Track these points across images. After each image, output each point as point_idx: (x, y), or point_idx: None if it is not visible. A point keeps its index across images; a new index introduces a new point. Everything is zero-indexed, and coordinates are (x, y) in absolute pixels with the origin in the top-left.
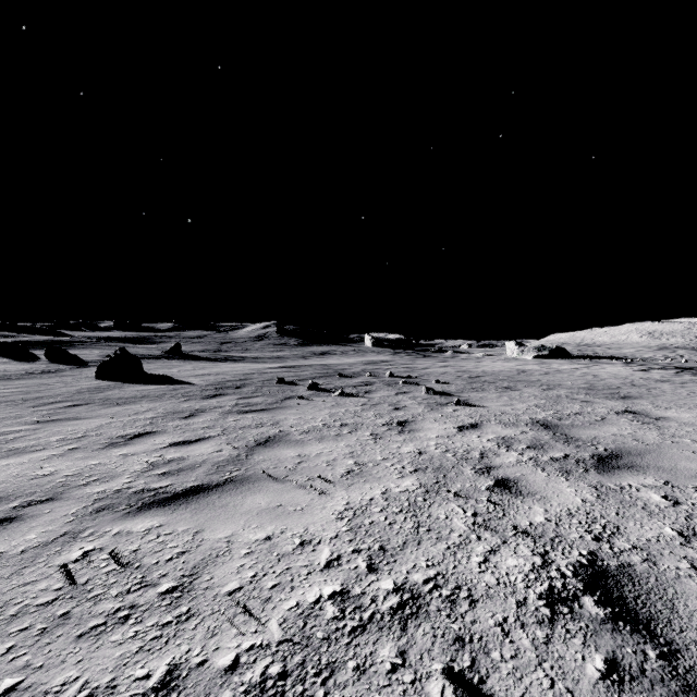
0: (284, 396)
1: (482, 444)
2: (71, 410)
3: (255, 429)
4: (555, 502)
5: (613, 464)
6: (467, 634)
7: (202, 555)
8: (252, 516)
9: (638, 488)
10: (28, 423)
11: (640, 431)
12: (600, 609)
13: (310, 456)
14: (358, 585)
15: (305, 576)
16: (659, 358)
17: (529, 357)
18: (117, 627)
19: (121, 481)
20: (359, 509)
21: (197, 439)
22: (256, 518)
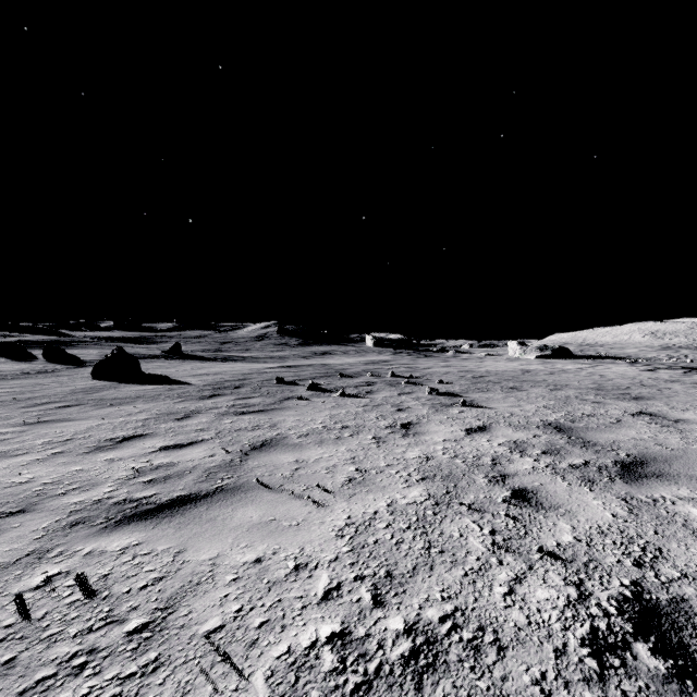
0: (283, 397)
1: (494, 449)
2: (62, 410)
3: (251, 432)
4: (583, 517)
5: (640, 472)
6: (498, 696)
7: (181, 582)
8: (241, 533)
9: (673, 501)
10: (16, 424)
11: (661, 435)
12: (659, 661)
13: (309, 462)
14: (362, 624)
15: (299, 611)
16: (663, 358)
17: (532, 357)
18: (68, 681)
19: (102, 490)
20: (362, 524)
21: (189, 442)
22: (246, 535)
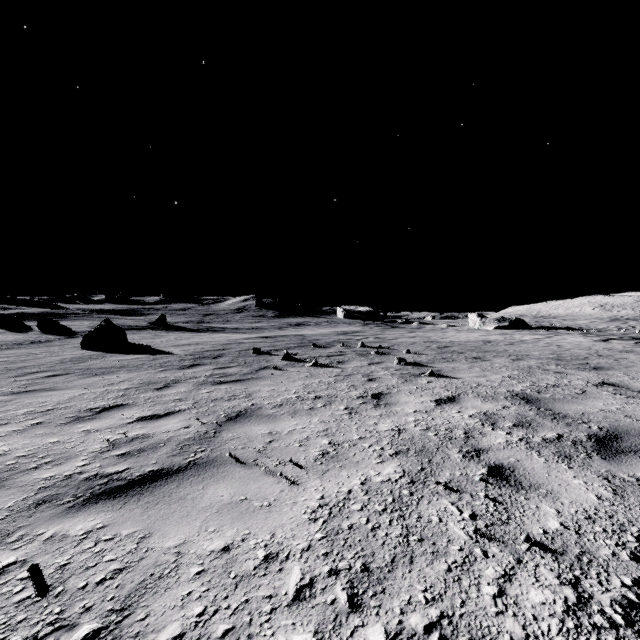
0: (259, 367)
1: (465, 421)
2: (49, 380)
3: (227, 402)
4: (566, 499)
5: (616, 447)
6: None
7: (141, 576)
8: (210, 515)
9: None
10: (3, 393)
11: (629, 406)
12: None
13: (282, 434)
14: (337, 634)
15: (267, 616)
16: (612, 329)
17: (490, 328)
18: None
19: (75, 464)
20: (336, 505)
21: (166, 413)
22: (215, 518)
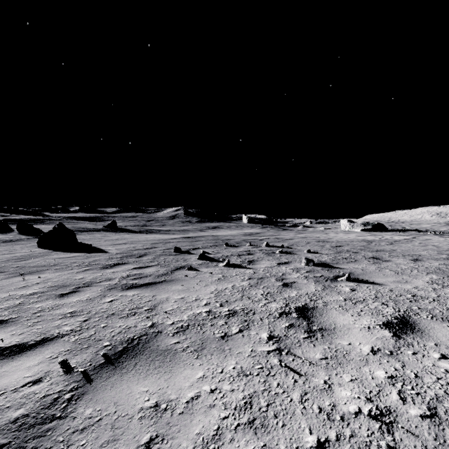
0: (176, 266)
1: None
2: None
3: (123, 320)
4: None
5: None
6: None
7: None
8: None
9: None
10: None
11: None
12: None
13: (175, 414)
14: None
15: None
16: None
17: (358, 230)
18: None
19: None
20: None
21: (36, 341)
22: None
